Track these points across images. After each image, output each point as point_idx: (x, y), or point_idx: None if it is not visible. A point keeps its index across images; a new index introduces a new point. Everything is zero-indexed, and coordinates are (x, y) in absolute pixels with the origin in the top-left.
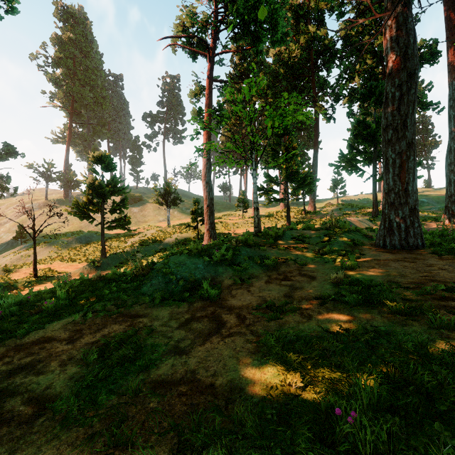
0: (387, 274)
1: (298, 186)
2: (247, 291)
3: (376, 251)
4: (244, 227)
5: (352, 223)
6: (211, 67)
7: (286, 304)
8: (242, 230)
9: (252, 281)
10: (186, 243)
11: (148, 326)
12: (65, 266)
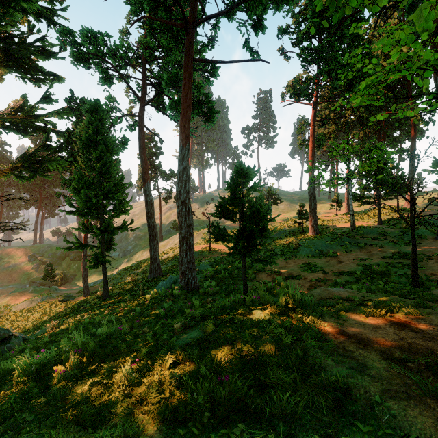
0: (422, 251)
1: (389, 192)
2: (350, 255)
3: (431, 242)
4: (338, 223)
5: (437, 222)
6: (314, 113)
7: (367, 258)
8: (337, 225)
9: (351, 252)
10: (294, 234)
11: (313, 262)
12: (217, 246)
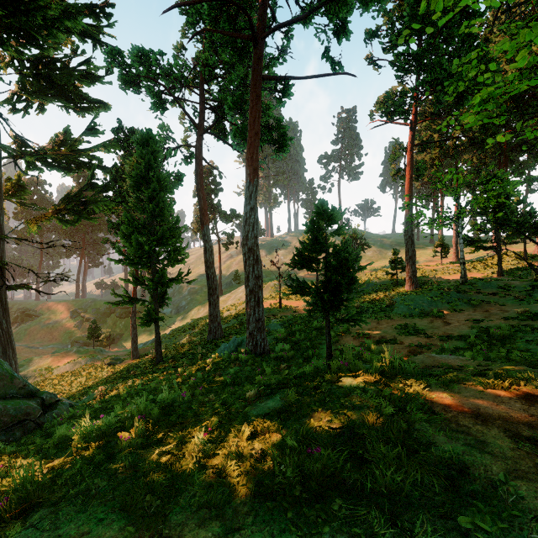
0: None
1: (513, 234)
2: (460, 315)
3: None
4: (444, 274)
5: None
6: (412, 135)
7: (484, 319)
8: (443, 277)
9: (462, 312)
10: (386, 288)
11: (411, 323)
12: (288, 303)
